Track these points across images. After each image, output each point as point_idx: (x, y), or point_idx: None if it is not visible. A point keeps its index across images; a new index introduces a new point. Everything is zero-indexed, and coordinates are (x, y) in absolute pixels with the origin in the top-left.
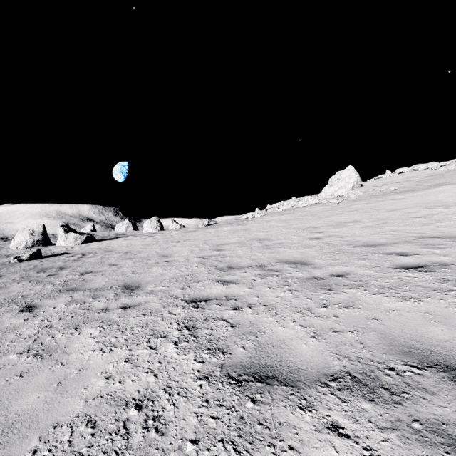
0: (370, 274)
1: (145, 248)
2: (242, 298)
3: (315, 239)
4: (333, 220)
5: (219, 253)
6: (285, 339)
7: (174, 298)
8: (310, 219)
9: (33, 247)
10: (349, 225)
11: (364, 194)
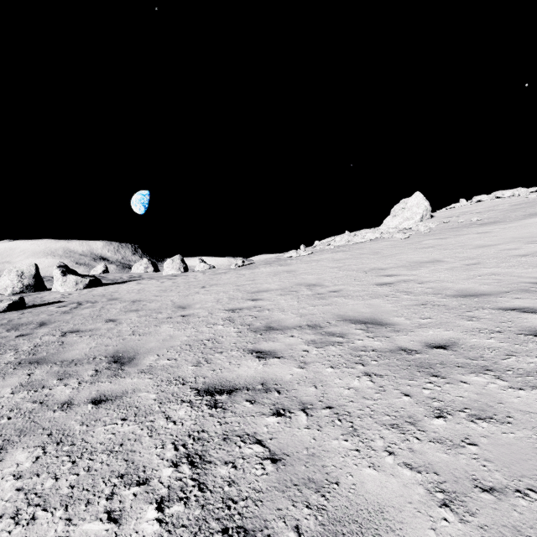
0: (492, 346)
1: (160, 295)
2: (290, 389)
3: (386, 284)
4: (404, 259)
5: (254, 304)
6: (384, 508)
7: (181, 383)
8: (372, 258)
9: (23, 293)
10: (428, 266)
11: (438, 227)
